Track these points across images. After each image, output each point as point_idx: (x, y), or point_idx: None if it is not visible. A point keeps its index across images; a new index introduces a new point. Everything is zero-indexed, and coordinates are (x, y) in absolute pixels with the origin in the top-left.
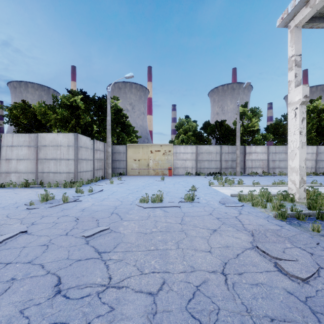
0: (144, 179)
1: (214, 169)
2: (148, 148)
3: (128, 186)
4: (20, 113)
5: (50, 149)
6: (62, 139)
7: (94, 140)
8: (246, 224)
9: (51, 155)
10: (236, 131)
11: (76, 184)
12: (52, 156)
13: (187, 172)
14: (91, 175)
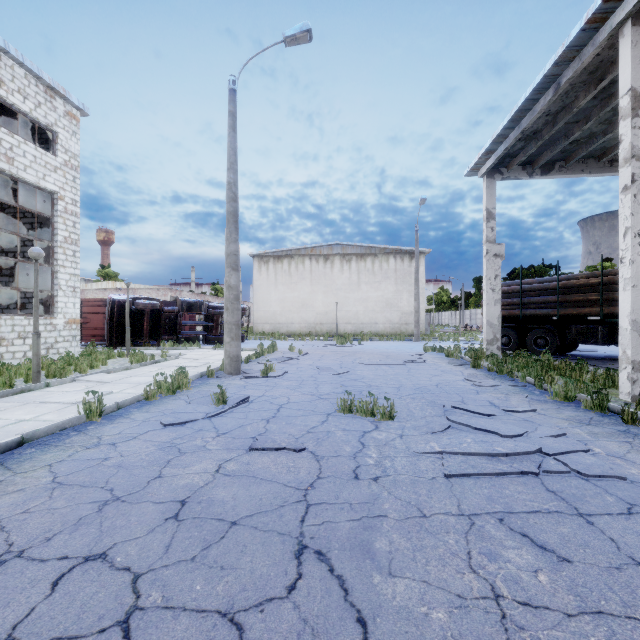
0: None
1: None
2: None
3: None
4: None
5: None
6: None
7: None
8: None
9: None
10: None
11: None
12: None
13: None
14: None
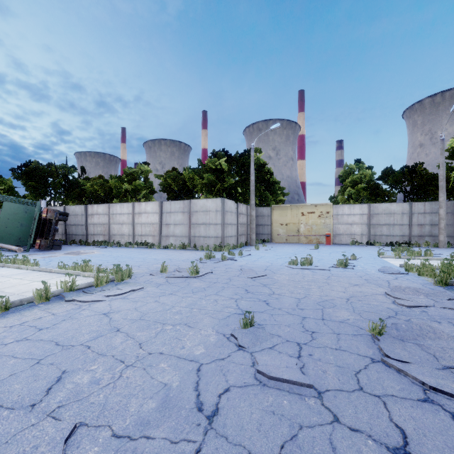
0: (292, 247)
1: (398, 238)
2: (298, 209)
3: (275, 253)
4: (172, 181)
5: (201, 214)
6: (210, 205)
7: (238, 204)
8: (393, 284)
9: (202, 220)
10: (439, 179)
11: (224, 248)
12: (202, 221)
13: (354, 241)
14: (235, 241)
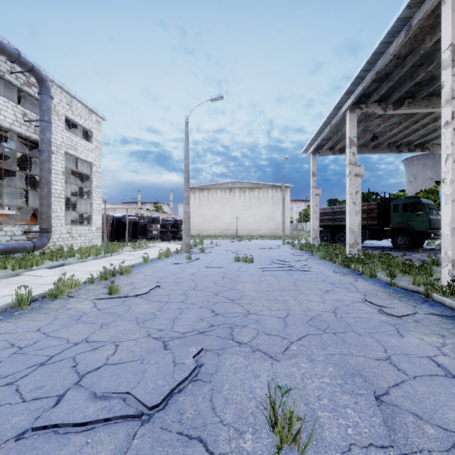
0: None
1: None
2: None
3: None
4: None
5: None
6: None
7: None
8: None
9: None
10: None
11: None
12: None
13: None
14: None
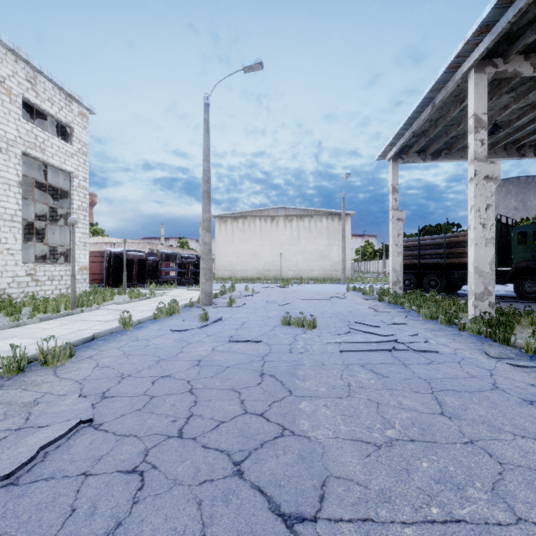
0: None
1: None
2: None
3: None
4: None
5: None
6: None
7: None
8: None
9: None
10: None
11: None
12: None
13: None
14: None
